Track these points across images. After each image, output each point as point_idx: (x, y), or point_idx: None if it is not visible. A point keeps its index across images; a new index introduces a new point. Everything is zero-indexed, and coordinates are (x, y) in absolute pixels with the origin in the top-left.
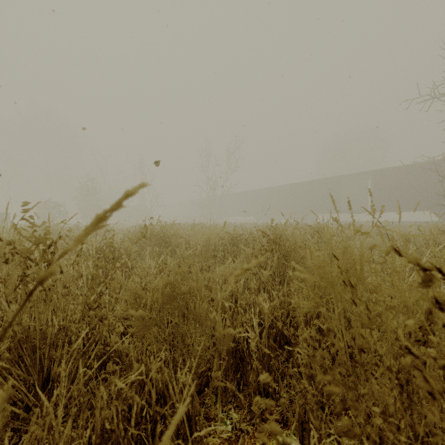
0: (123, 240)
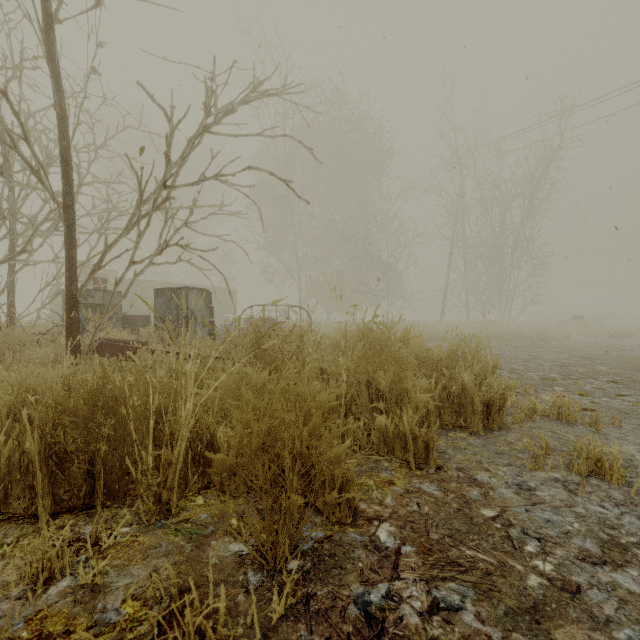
0: None
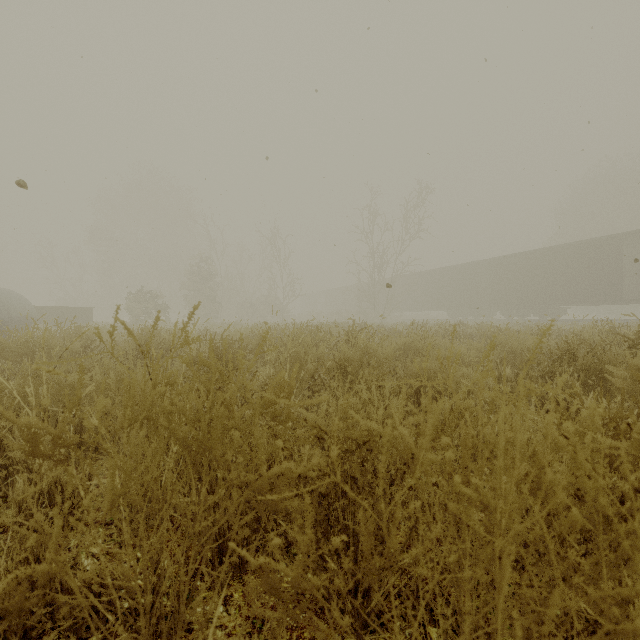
0: None
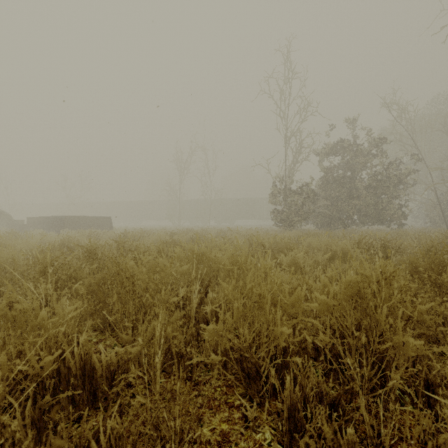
0: None
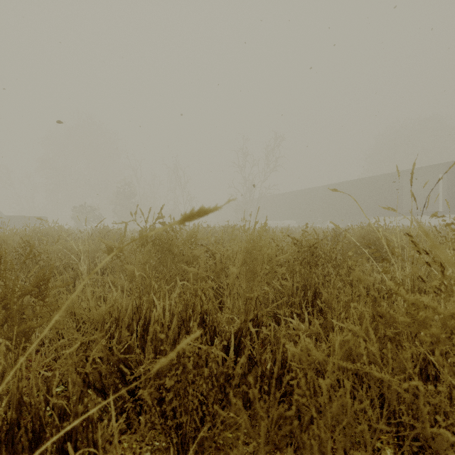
0: (28, 255)
